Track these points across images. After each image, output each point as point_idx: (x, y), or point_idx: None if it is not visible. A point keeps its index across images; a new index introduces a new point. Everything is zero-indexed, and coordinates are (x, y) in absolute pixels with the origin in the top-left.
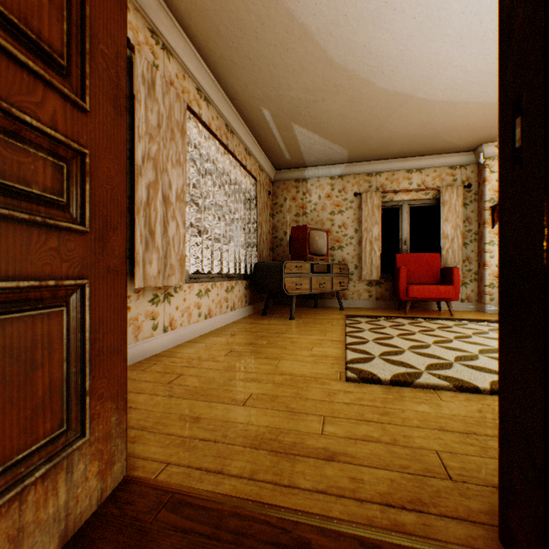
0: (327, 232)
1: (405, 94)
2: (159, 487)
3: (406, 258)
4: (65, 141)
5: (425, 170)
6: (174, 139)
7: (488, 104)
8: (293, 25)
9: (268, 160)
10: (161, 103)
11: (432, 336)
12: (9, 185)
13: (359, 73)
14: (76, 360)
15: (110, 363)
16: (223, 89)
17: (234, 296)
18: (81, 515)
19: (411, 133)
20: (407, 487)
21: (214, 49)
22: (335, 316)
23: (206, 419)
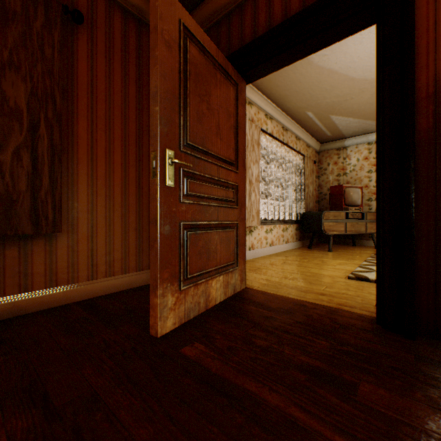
0: (361, 188)
1: None
2: (256, 290)
3: None
4: (234, 184)
5: None
6: (254, 150)
7: None
8: (322, 71)
9: (314, 139)
10: (248, 134)
11: None
12: (227, 199)
13: None
14: (236, 244)
15: (242, 248)
16: (280, 108)
17: (287, 234)
18: (236, 289)
19: None
20: (351, 304)
21: (274, 93)
22: (367, 251)
23: (271, 280)
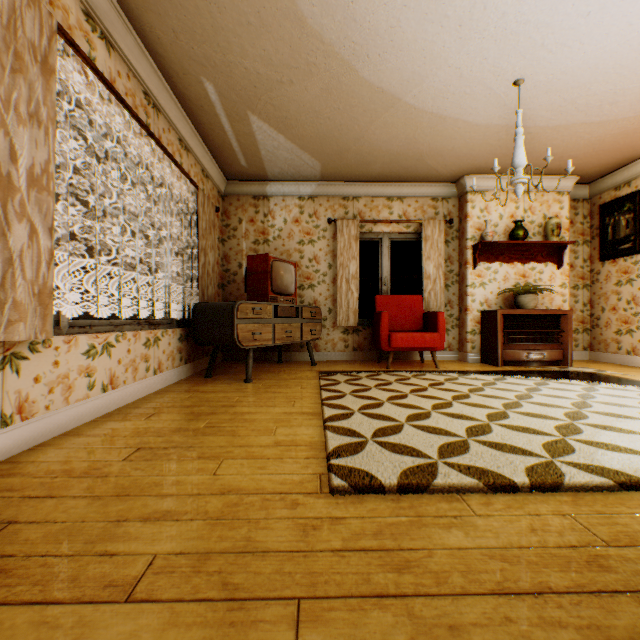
0: (295, 266)
1: (392, 95)
2: None
3: (387, 301)
4: None
5: (407, 199)
6: (23, 72)
7: (477, 125)
8: None
9: (217, 165)
10: None
11: (428, 398)
12: None
13: (340, 49)
14: None
15: None
16: (137, 32)
17: (161, 352)
18: None
19: (395, 150)
20: None
21: None
22: (306, 373)
23: None
